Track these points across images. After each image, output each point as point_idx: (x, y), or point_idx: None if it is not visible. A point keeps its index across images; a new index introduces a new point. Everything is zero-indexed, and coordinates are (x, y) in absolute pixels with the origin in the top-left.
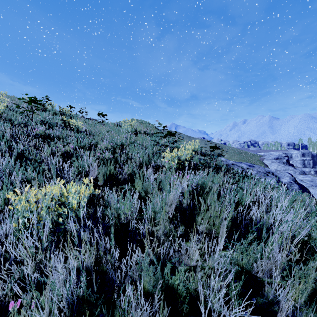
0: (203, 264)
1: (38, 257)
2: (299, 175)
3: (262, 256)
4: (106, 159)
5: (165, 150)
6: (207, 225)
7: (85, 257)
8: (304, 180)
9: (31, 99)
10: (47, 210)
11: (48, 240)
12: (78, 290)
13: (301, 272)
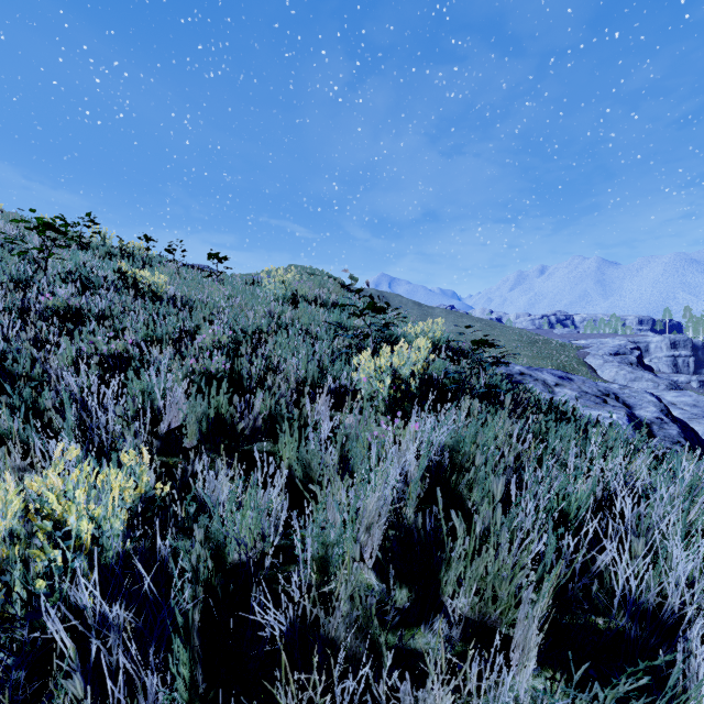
0: None
1: None
2: (667, 392)
3: None
4: (211, 374)
5: (363, 345)
6: (476, 599)
7: None
8: (678, 402)
9: (43, 221)
10: None
11: None
12: None
13: None
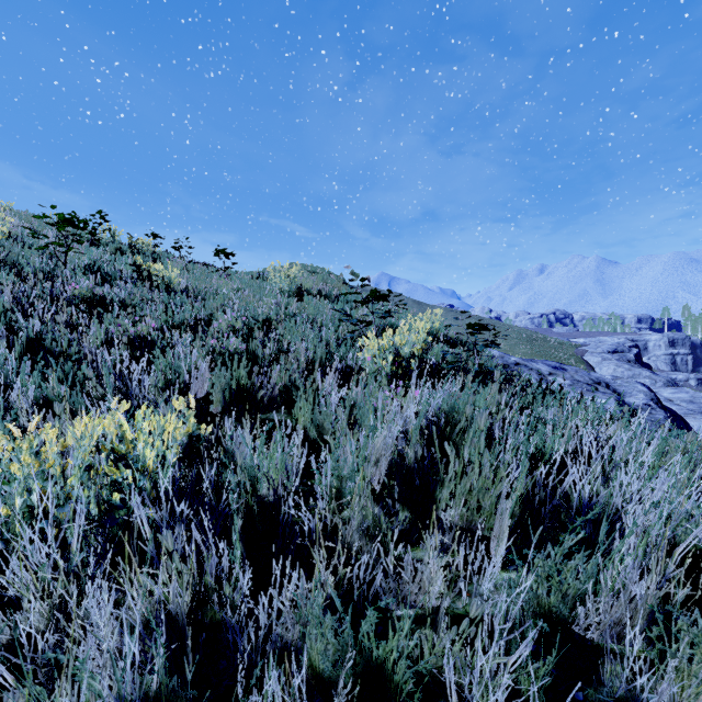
0: (455, 603)
1: (58, 590)
2: (665, 389)
3: (598, 588)
4: (230, 353)
5: (366, 333)
6: (464, 510)
7: (171, 590)
8: (675, 398)
9: (64, 217)
10: (84, 474)
11: (88, 544)
12: (144, 682)
13: (698, 631)
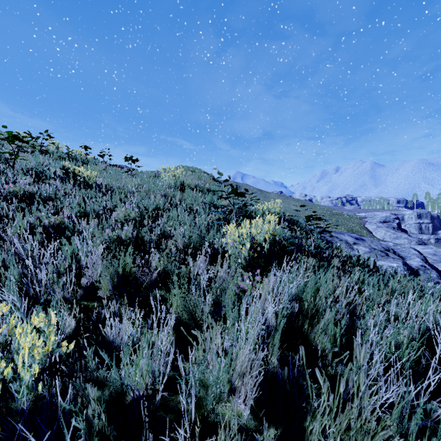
0: None
1: None
2: (417, 246)
3: None
4: (122, 240)
5: (228, 218)
6: None
7: None
8: (424, 252)
9: (11, 134)
10: None
11: None
12: None
13: None
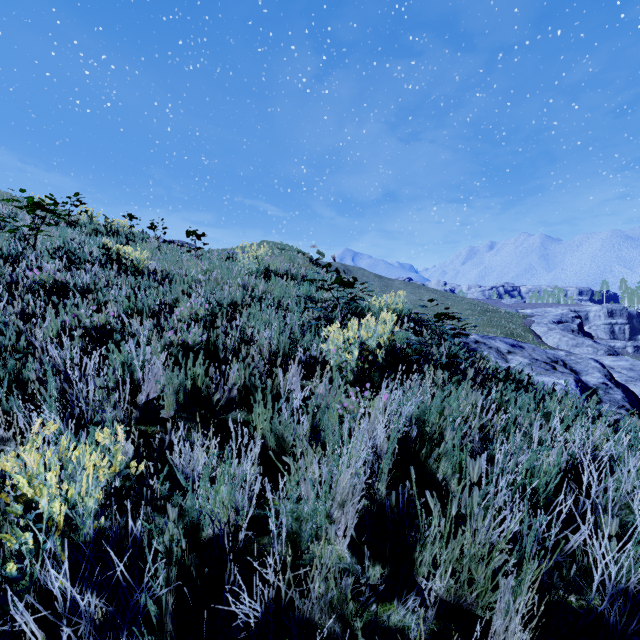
0: None
1: None
2: (606, 357)
3: None
4: (188, 345)
5: (331, 316)
6: (452, 581)
7: None
8: (616, 366)
9: (33, 201)
10: None
11: None
12: None
13: None
